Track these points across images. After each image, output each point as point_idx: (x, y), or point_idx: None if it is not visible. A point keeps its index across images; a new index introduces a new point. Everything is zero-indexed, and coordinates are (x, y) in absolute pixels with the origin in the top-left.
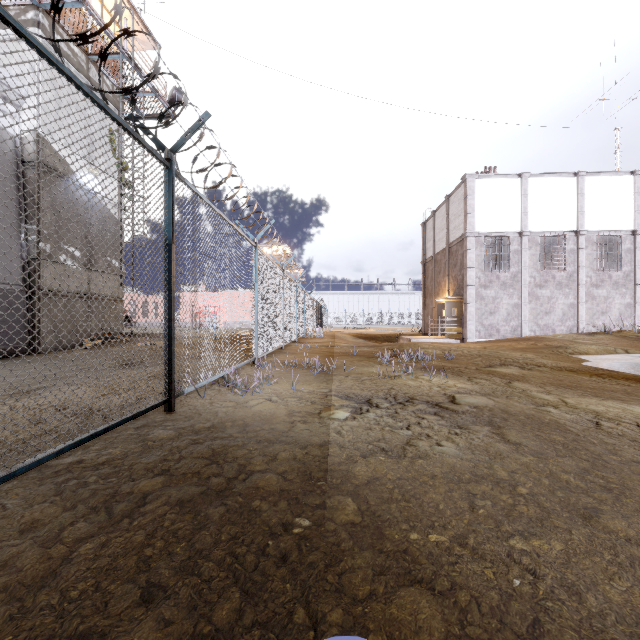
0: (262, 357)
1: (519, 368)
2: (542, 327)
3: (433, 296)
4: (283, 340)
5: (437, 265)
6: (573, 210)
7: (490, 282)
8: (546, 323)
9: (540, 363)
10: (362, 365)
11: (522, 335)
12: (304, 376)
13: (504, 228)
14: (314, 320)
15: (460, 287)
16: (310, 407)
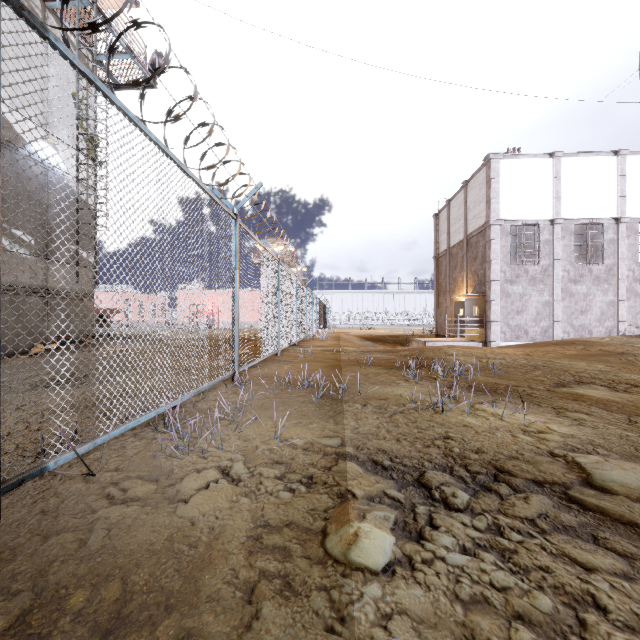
0: (249, 368)
1: (610, 389)
2: (577, 328)
3: (448, 294)
4: (278, 344)
5: (452, 259)
6: (613, 194)
7: (517, 277)
8: (582, 323)
9: (632, 380)
10: (382, 382)
11: (554, 337)
12: (299, 405)
13: (533, 215)
14: (317, 320)
15: (481, 283)
16: (303, 507)
